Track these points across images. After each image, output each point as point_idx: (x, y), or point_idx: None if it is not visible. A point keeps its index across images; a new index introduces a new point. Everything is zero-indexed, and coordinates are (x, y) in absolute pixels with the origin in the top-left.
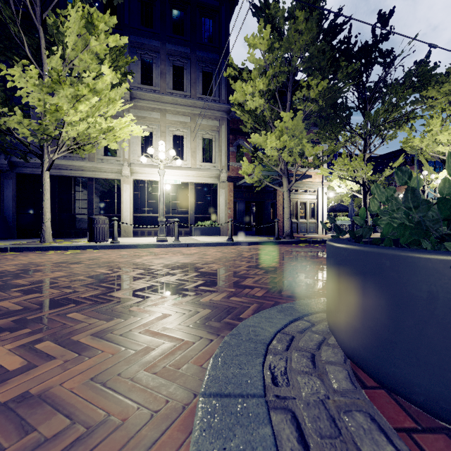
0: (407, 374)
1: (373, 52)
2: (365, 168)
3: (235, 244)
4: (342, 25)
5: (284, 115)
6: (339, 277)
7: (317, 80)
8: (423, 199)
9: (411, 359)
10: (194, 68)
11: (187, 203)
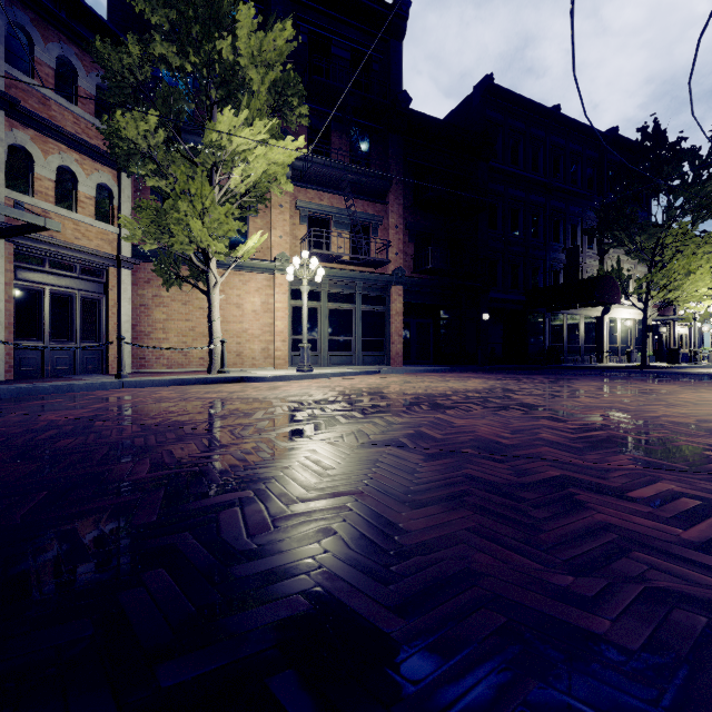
0: None
1: None
2: None
3: None
4: None
5: None
6: None
7: None
8: None
9: None
10: None
11: (630, 336)
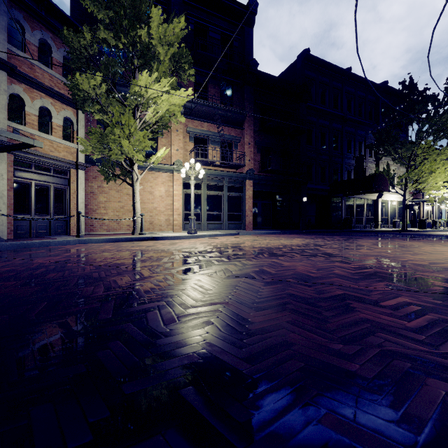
0: None
1: None
2: None
3: None
4: None
5: None
6: None
7: None
8: None
9: None
10: None
11: (395, 211)
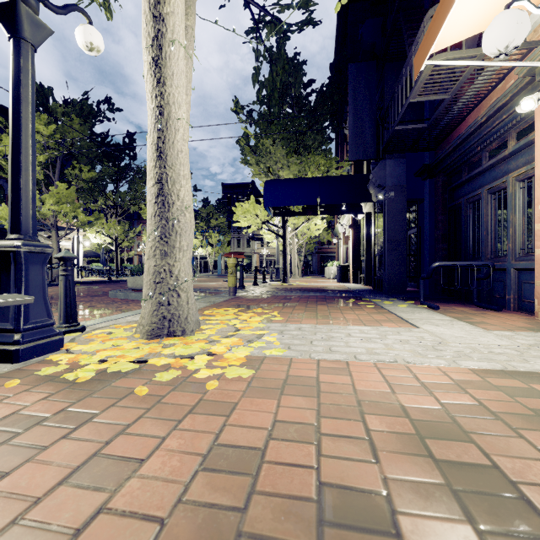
0: (139, 286)
1: (123, 151)
2: (118, 230)
3: None
4: (105, 133)
5: (60, 184)
6: (131, 278)
7: (88, 168)
8: (140, 268)
9: (139, 284)
10: None
11: None
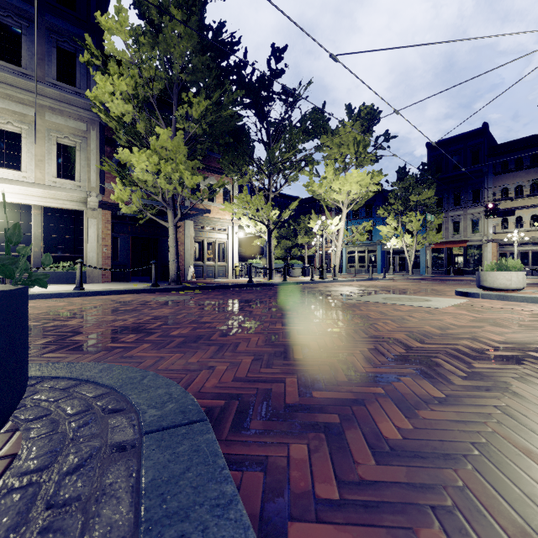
0: None
1: (271, 86)
2: (264, 207)
3: (83, 295)
4: (233, 45)
5: (161, 131)
6: None
7: (201, 99)
8: None
9: None
10: (42, 37)
11: (27, 235)
